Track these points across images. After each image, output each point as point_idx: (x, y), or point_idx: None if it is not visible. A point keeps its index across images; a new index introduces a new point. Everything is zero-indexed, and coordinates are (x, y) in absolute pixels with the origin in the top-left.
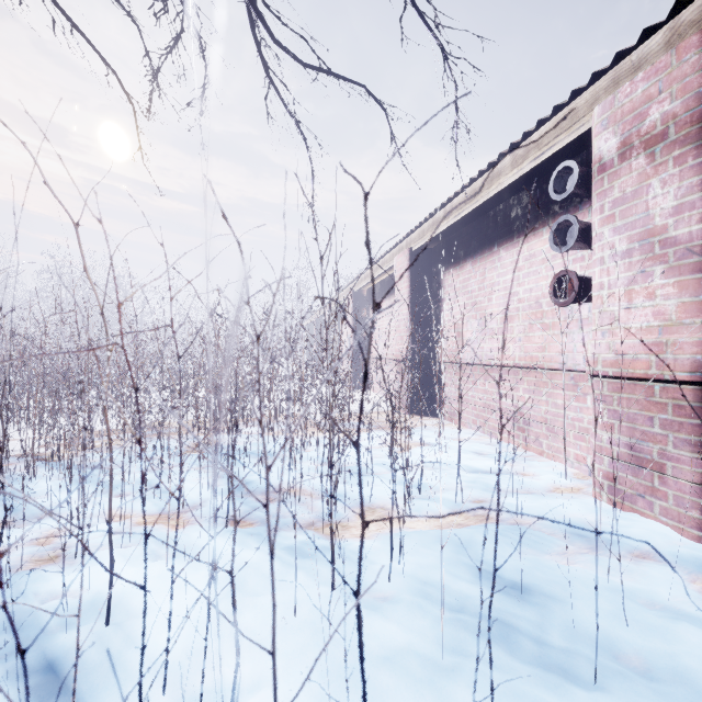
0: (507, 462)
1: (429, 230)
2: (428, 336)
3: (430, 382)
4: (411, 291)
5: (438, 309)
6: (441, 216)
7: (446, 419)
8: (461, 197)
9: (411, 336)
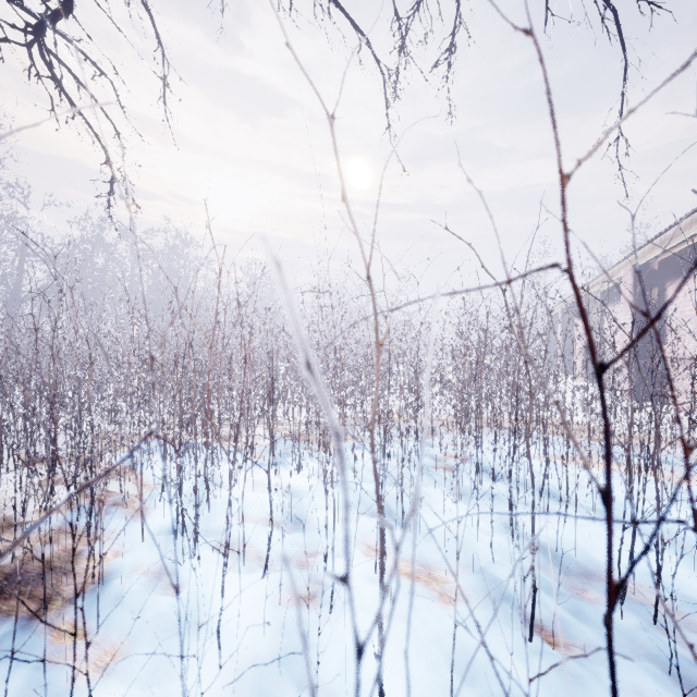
0: None
1: None
2: None
3: None
4: None
5: None
6: None
7: None
8: None
9: None
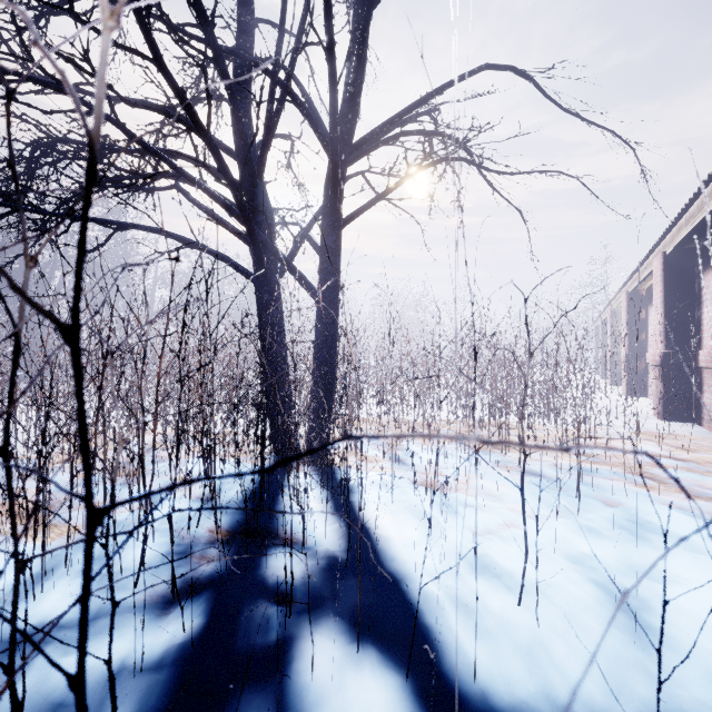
0: (708, 456)
1: (676, 235)
2: (688, 340)
3: (691, 388)
4: (665, 295)
5: (698, 312)
6: (683, 222)
7: (705, 427)
8: (694, 206)
9: (665, 340)
